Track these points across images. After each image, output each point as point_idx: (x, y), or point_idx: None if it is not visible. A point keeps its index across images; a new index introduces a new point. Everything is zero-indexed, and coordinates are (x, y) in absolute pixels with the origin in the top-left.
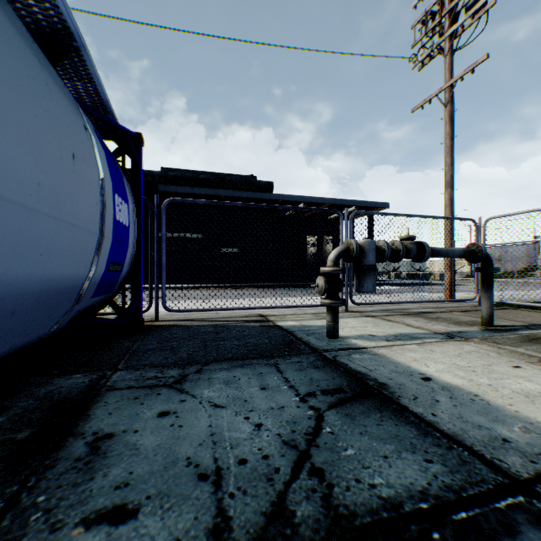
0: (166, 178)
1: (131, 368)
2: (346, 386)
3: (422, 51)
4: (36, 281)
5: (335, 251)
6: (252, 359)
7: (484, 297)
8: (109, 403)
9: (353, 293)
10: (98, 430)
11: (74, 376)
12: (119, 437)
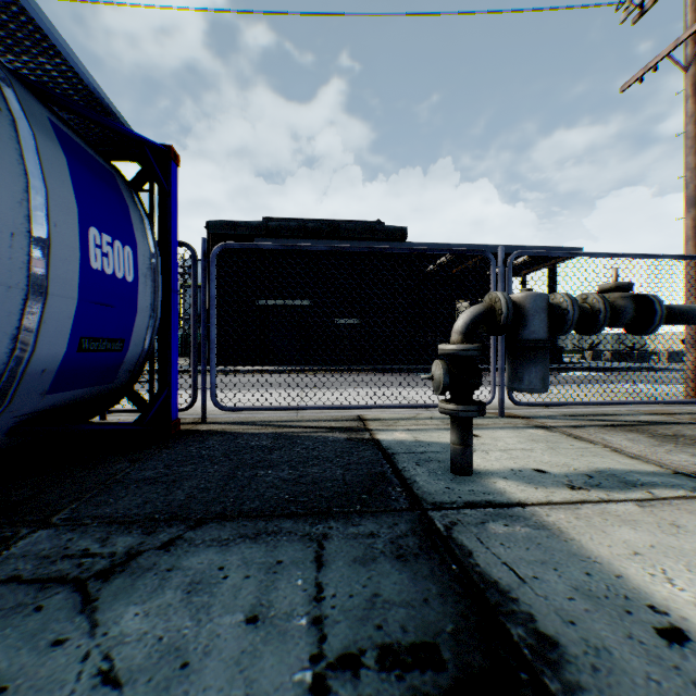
0: (265, 230)
1: (70, 522)
2: (447, 638)
3: None
4: None
5: (465, 314)
6: (286, 519)
7: None
8: None
9: None
10: None
11: None
12: None
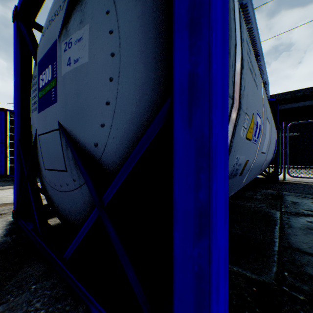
0: None
1: (287, 192)
2: None
3: None
4: (267, 160)
5: None
6: None
7: None
8: (288, 197)
9: None
10: (291, 200)
11: (267, 190)
12: (300, 203)
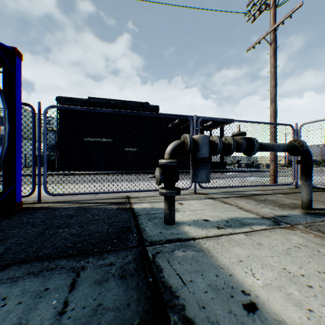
0: (89, 103)
1: None
2: None
3: (254, 7)
4: None
5: (171, 145)
6: (63, 259)
7: (305, 184)
8: None
9: None
10: None
11: None
12: None
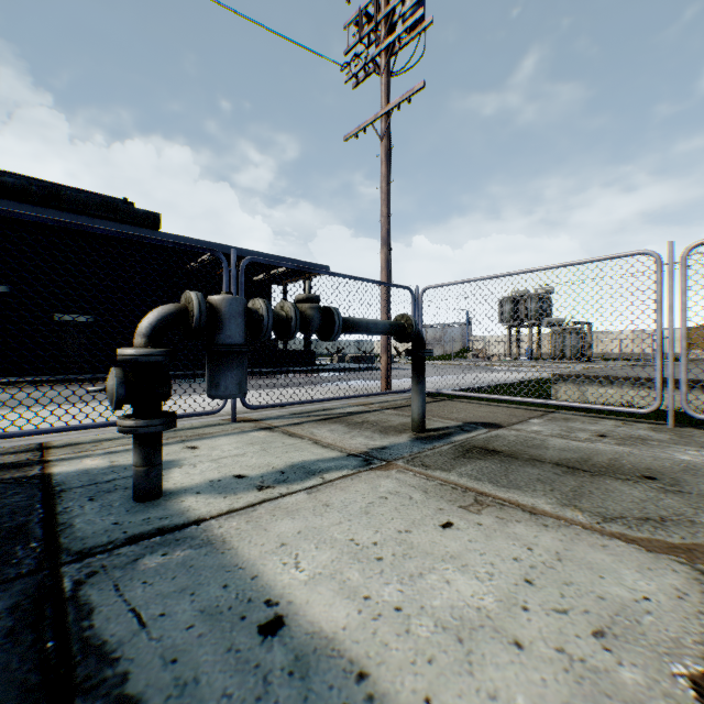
0: None
1: None
2: None
3: (356, 61)
4: None
5: (152, 314)
6: None
7: (417, 391)
8: None
9: (277, 385)
10: None
11: None
12: None
